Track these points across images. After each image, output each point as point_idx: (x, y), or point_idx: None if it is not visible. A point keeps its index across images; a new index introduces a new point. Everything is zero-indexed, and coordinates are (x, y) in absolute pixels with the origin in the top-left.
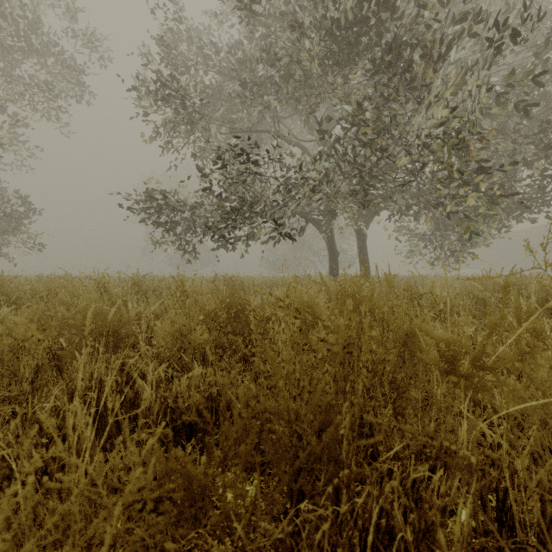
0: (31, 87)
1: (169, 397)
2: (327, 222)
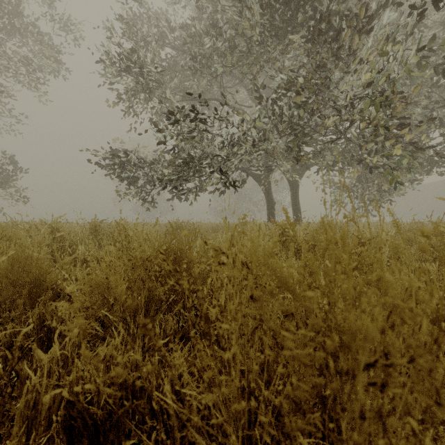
0: (14, 62)
1: (65, 386)
2: (265, 177)
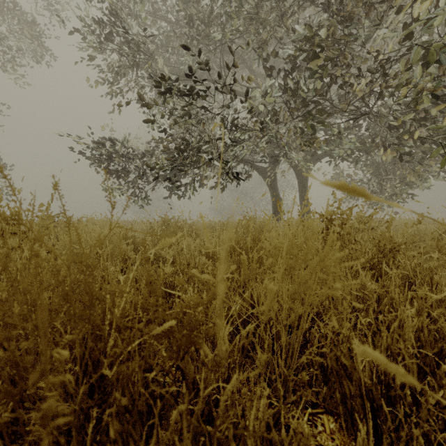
0: None
1: None
2: (270, 170)
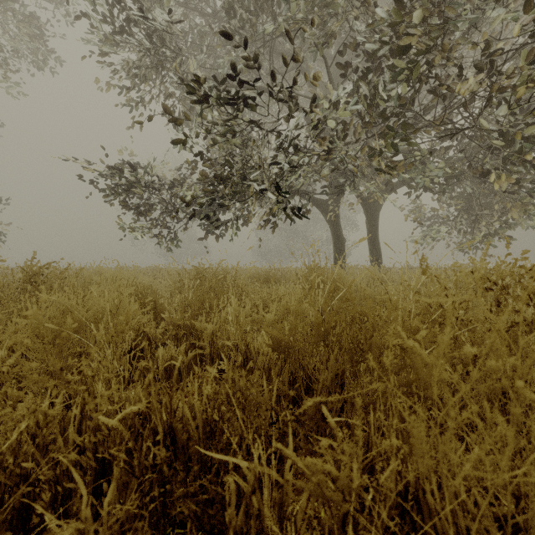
0: None
1: None
2: (331, 203)
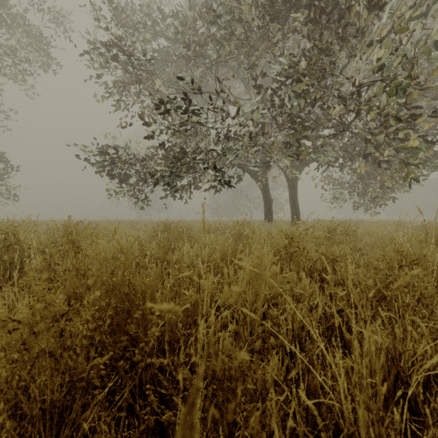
0: (1, 54)
1: None
2: (262, 173)
